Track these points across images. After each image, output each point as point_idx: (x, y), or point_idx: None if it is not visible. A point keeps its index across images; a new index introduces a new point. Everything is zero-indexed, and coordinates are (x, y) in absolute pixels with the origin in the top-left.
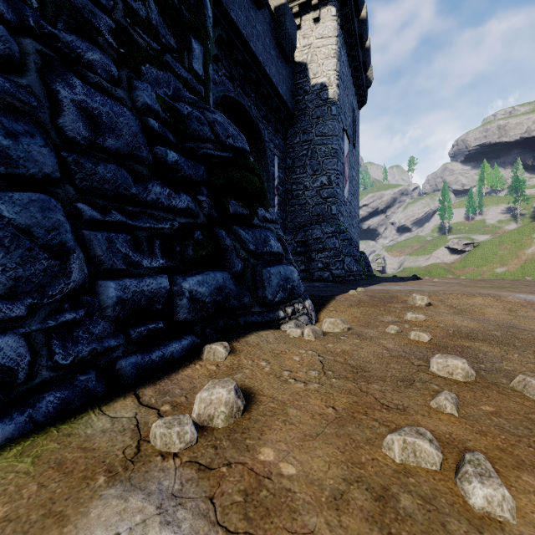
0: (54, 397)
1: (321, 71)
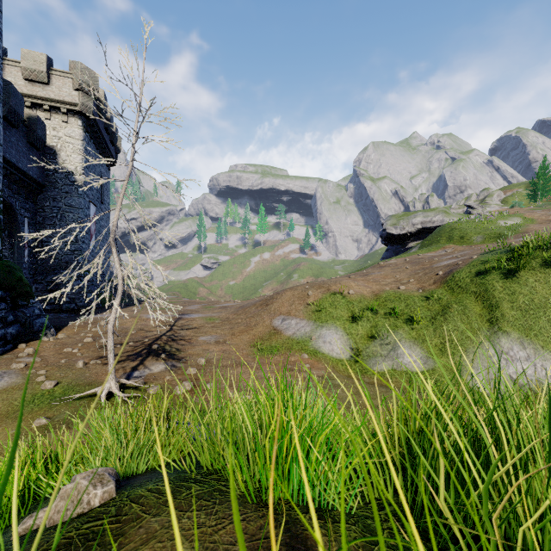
0: None
1: (69, 160)
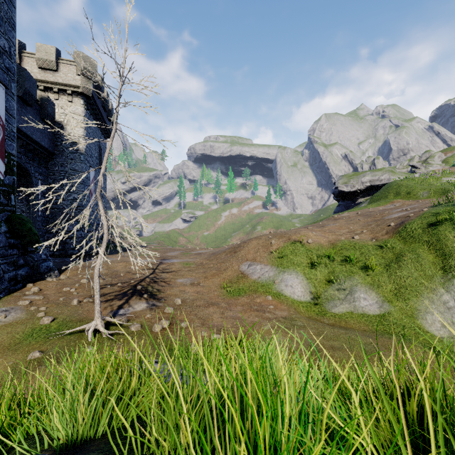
0: (4, 293)
1: (74, 133)
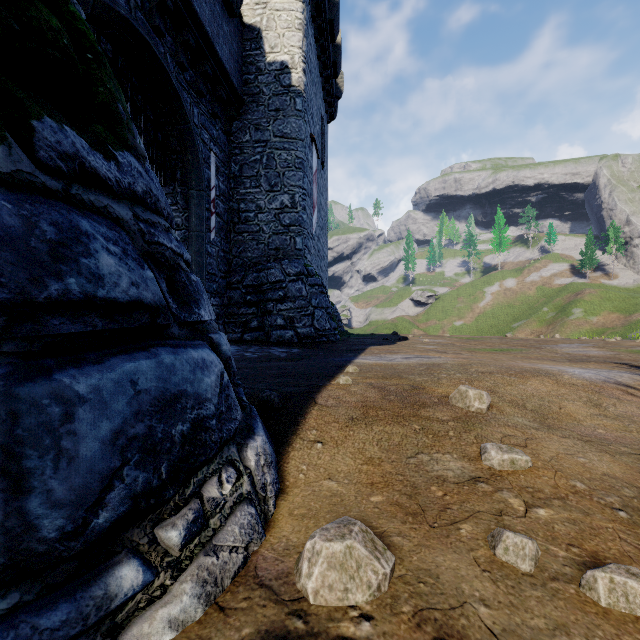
0: None
1: (281, 45)
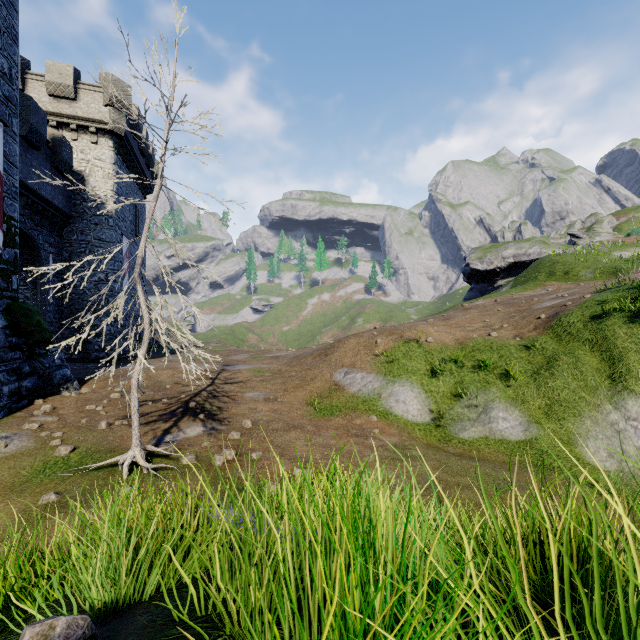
0: (3, 412)
1: (99, 187)
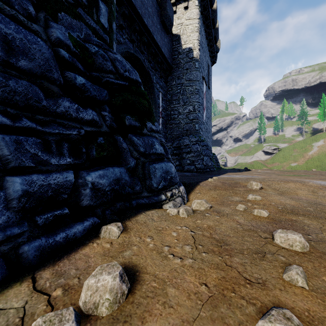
0: None
1: (189, 40)
